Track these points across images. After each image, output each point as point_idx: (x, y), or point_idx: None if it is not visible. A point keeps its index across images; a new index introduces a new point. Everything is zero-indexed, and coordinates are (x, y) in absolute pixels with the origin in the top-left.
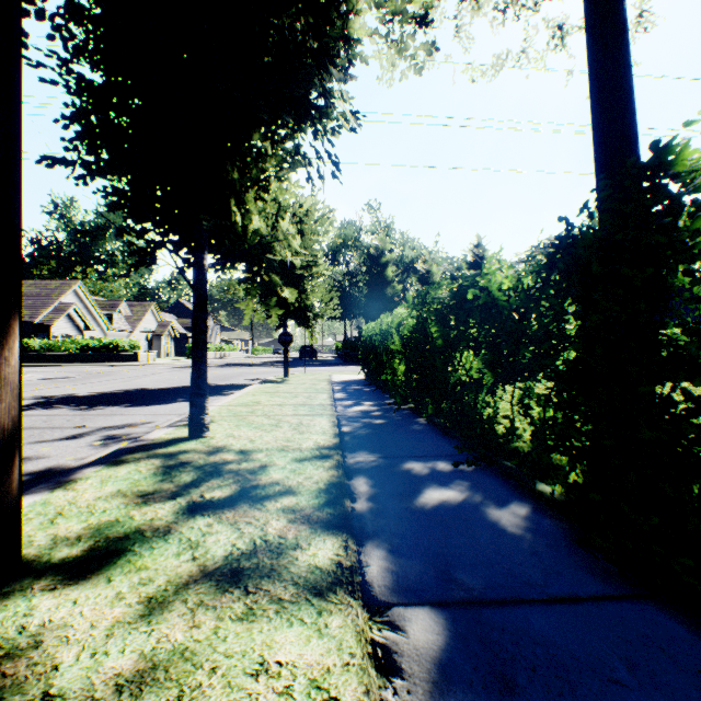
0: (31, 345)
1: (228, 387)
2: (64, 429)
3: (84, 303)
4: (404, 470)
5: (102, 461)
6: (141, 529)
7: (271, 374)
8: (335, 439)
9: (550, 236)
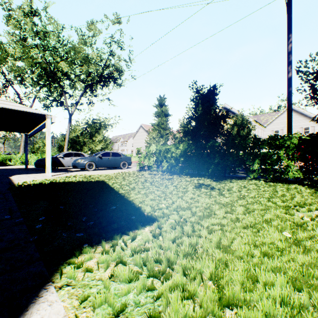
0: None
1: None
2: None
3: None
4: None
5: None
6: None
7: None
8: None
9: None
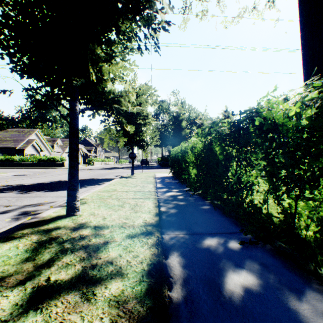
0: (14, 159)
1: (103, 180)
2: (1, 207)
3: (40, 139)
4: (205, 248)
5: None
6: None
7: (125, 173)
8: (156, 217)
9: None
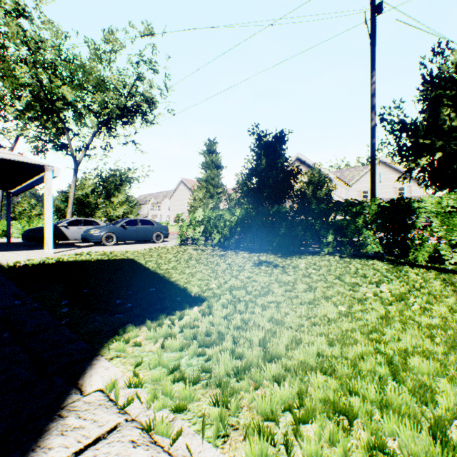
0: None
1: None
2: None
3: None
4: None
5: None
6: None
7: None
8: None
9: None
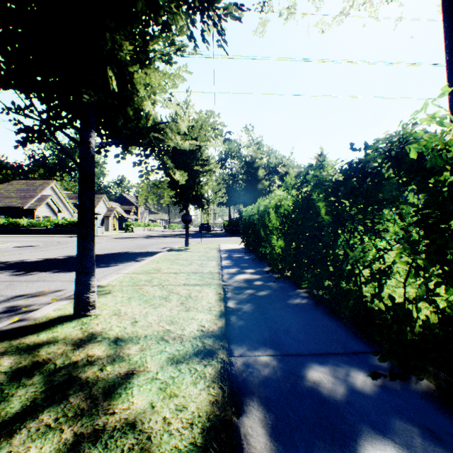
0: (21, 223)
1: (143, 254)
2: None
3: (58, 196)
4: (310, 387)
5: None
6: None
7: (177, 243)
8: (221, 320)
9: None
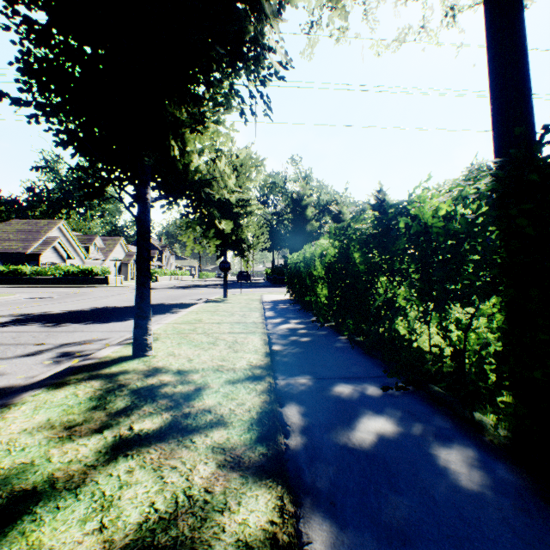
0: (23, 271)
1: (177, 305)
2: (27, 346)
3: (67, 238)
4: (335, 394)
5: (44, 383)
6: (54, 477)
7: (213, 294)
8: (267, 358)
9: (438, 183)
